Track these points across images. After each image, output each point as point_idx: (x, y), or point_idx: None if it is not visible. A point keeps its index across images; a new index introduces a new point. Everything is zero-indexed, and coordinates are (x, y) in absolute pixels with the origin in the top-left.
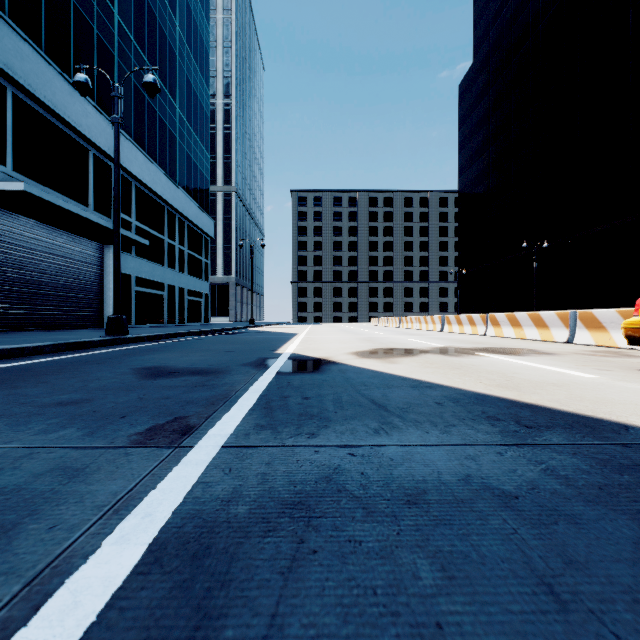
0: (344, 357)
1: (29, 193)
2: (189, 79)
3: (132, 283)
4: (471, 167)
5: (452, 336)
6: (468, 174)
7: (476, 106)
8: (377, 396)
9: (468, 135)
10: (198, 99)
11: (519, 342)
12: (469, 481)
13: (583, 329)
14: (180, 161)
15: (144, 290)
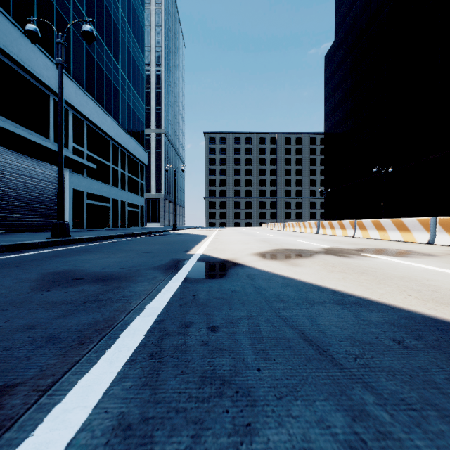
0: (249, 258)
1: None
2: (129, 48)
3: (84, 197)
4: (333, 115)
5: (328, 237)
6: (331, 120)
7: (337, 71)
8: (305, 323)
9: (331, 92)
10: (136, 63)
11: (387, 243)
12: None
13: (443, 232)
14: (122, 108)
15: (94, 202)
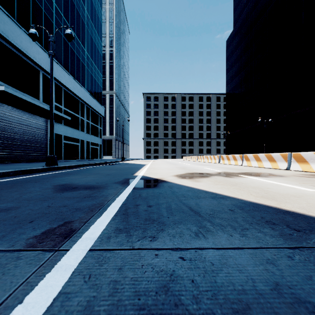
0: (170, 178)
1: (7, 92)
2: (91, 37)
3: (62, 139)
4: (232, 81)
5: (225, 166)
6: (231, 85)
7: (235, 51)
8: (192, 204)
9: (231, 65)
10: (96, 47)
11: (261, 169)
12: (280, 291)
13: (295, 162)
14: (87, 78)
15: (68, 142)
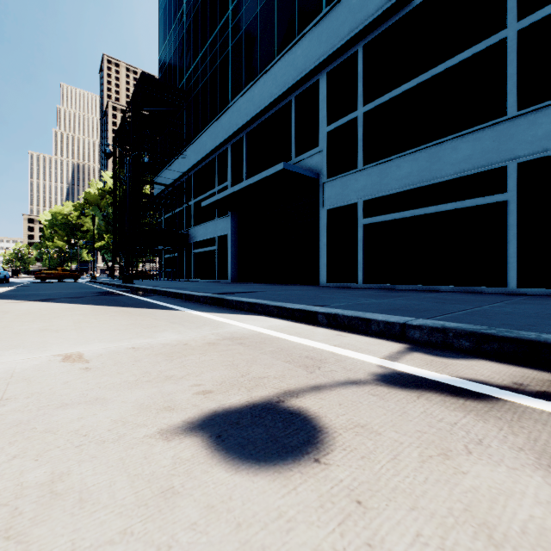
0: None
1: (206, 206)
2: None
3: (359, 215)
4: None
5: None
6: None
7: None
8: None
9: None
10: None
11: None
12: None
13: None
14: None
15: (393, 217)
